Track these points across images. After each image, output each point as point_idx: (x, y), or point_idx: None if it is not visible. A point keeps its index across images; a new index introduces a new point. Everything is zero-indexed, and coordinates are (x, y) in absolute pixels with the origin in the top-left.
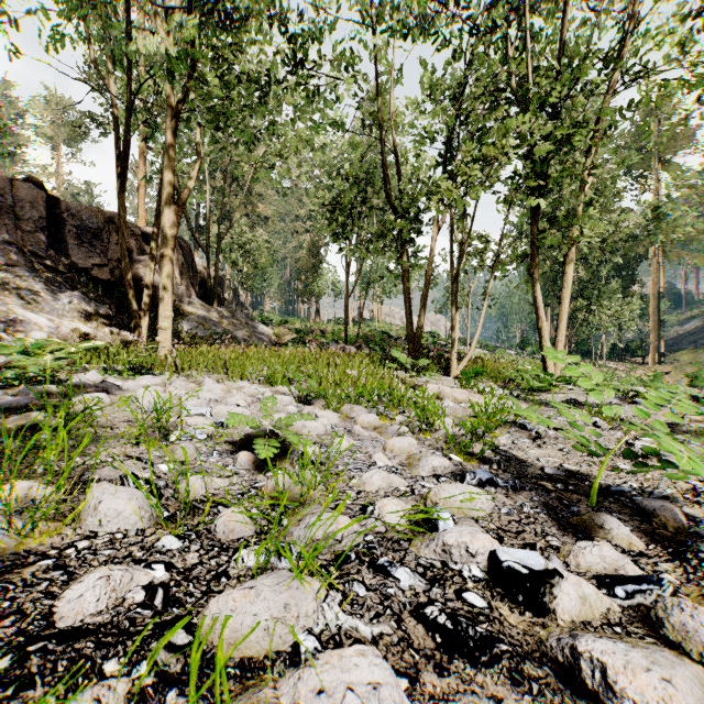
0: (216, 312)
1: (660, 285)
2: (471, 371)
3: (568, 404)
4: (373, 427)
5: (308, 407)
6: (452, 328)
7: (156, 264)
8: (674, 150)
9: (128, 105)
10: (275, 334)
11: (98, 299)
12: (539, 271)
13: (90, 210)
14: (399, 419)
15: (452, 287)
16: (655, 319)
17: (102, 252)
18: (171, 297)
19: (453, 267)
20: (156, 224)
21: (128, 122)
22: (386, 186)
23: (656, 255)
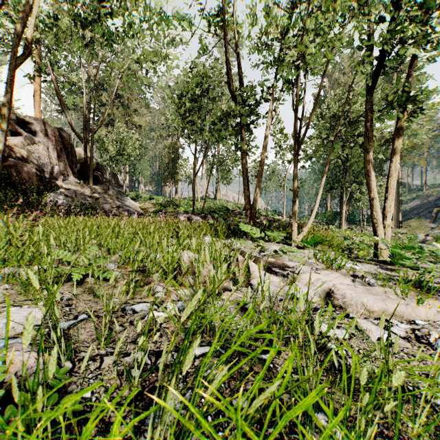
0: (89, 189)
1: (399, 177)
2: (309, 239)
3: None
4: None
5: None
6: (294, 199)
7: (29, 145)
8: None
9: None
10: (141, 207)
11: None
12: (370, 147)
13: None
14: None
15: (294, 159)
16: (396, 199)
17: None
18: None
19: (295, 139)
20: (7, 98)
21: None
22: (227, 78)
23: None
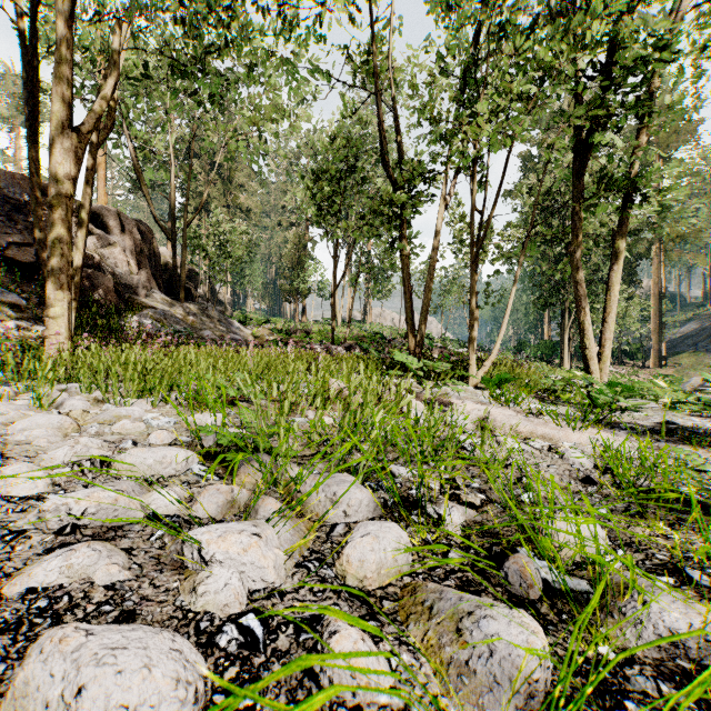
0: (181, 308)
1: (661, 285)
2: (493, 378)
3: (702, 438)
4: (396, 584)
5: (211, 493)
6: (471, 322)
7: (102, 247)
8: (676, 145)
9: (32, 14)
10: (253, 335)
11: (10, 285)
12: (580, 249)
13: (13, 177)
14: (457, 521)
15: (471, 268)
16: (656, 321)
17: (27, 229)
18: (65, 269)
19: (473, 242)
20: (87, 189)
21: (34, 40)
22: (382, 151)
23: (657, 254)
